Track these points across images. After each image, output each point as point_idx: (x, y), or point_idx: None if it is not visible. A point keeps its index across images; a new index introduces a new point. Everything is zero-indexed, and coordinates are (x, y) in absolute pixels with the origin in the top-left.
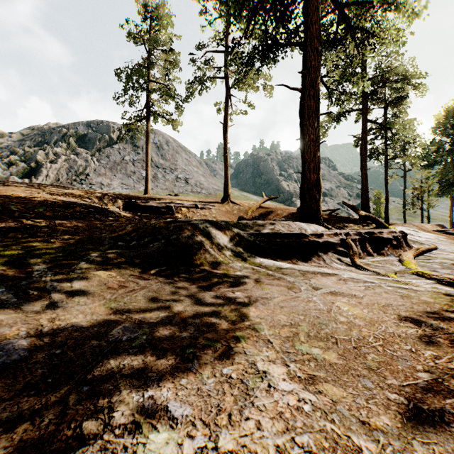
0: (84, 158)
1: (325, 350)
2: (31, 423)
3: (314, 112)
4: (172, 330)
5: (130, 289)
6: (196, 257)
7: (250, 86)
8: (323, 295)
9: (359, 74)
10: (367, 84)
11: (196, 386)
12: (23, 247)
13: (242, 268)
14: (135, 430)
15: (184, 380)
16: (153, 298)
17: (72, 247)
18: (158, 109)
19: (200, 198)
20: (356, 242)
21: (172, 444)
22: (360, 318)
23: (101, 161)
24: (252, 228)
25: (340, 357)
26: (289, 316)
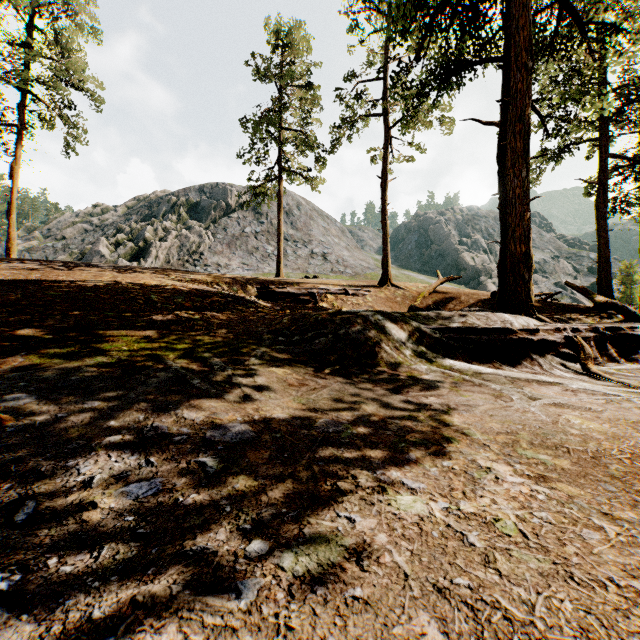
0: (198, 233)
1: (554, 457)
2: (294, 480)
3: (521, 156)
4: (373, 427)
5: (312, 388)
6: (370, 356)
7: (420, 122)
8: (544, 406)
9: (594, 90)
10: (607, 105)
11: (422, 472)
12: (190, 341)
13: (429, 371)
14: (383, 492)
15: (407, 466)
16: (339, 397)
17: (234, 342)
18: (292, 165)
19: (348, 281)
20: (589, 341)
21: (419, 503)
22: (599, 432)
23: (216, 235)
24: (436, 321)
25: (573, 464)
26: (503, 425)
